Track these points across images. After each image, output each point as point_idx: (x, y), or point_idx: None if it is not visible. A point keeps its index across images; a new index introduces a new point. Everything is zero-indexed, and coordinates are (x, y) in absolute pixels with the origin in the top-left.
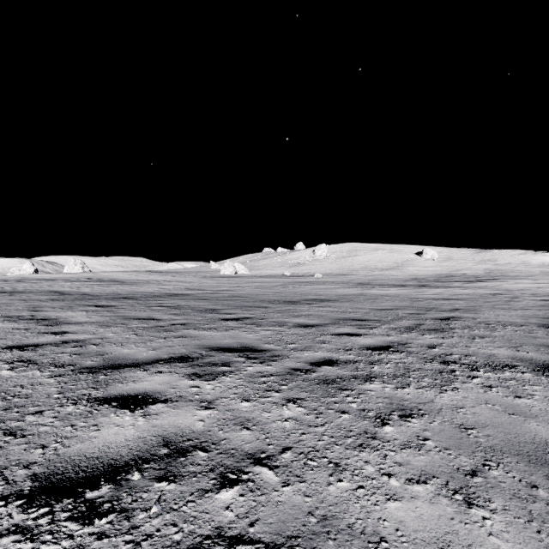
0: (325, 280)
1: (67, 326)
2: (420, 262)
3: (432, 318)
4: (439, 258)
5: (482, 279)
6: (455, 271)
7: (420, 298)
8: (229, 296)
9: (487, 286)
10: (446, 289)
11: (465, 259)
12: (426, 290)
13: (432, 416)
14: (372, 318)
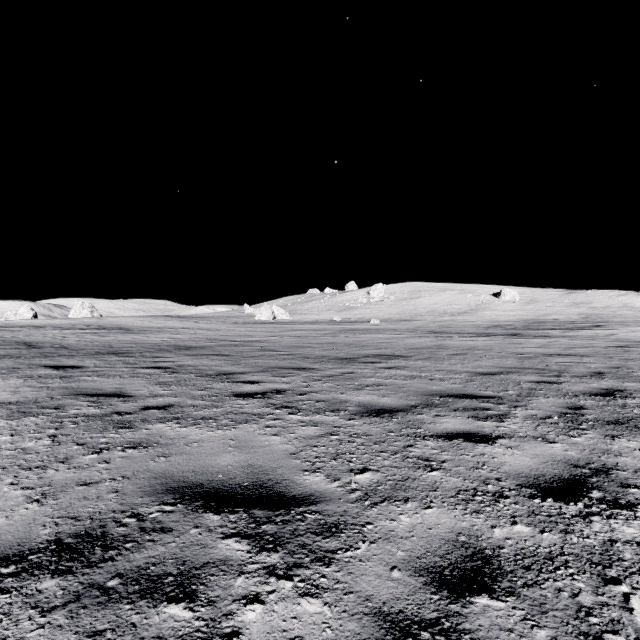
0: (385, 328)
1: None
2: (499, 305)
3: (583, 393)
4: (521, 300)
5: (582, 325)
6: (544, 316)
7: (525, 352)
8: (260, 350)
9: (598, 335)
10: (549, 339)
11: (552, 301)
12: (523, 341)
13: None
14: (484, 392)
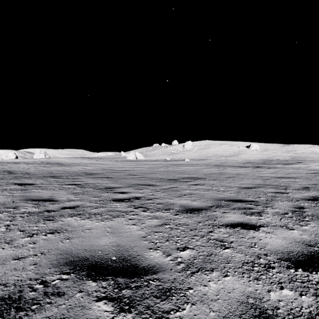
0: (192, 163)
1: None
2: (249, 152)
3: (301, 198)
4: (260, 149)
5: (292, 162)
6: (272, 157)
7: (265, 176)
8: (128, 175)
9: (301, 167)
10: (276, 169)
11: (276, 150)
12: (263, 170)
13: None
14: (248, 198)
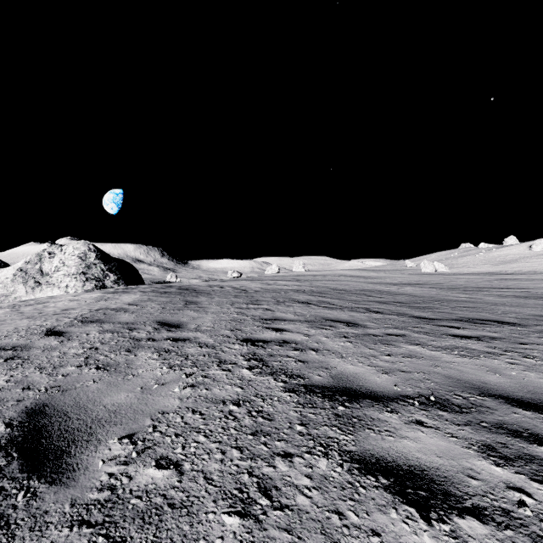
0: (536, 278)
1: (409, 289)
2: None
3: None
4: None
5: None
6: None
7: None
8: (451, 285)
9: None
10: None
11: None
12: None
13: (525, 298)
14: (541, 293)
